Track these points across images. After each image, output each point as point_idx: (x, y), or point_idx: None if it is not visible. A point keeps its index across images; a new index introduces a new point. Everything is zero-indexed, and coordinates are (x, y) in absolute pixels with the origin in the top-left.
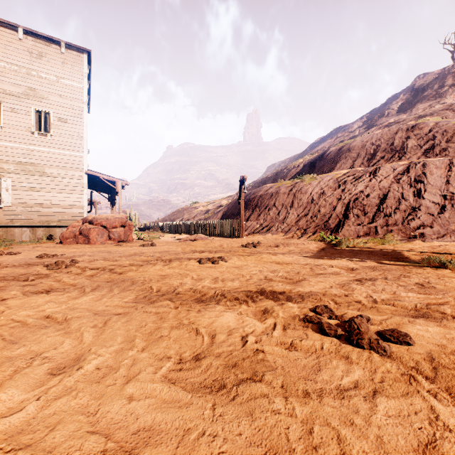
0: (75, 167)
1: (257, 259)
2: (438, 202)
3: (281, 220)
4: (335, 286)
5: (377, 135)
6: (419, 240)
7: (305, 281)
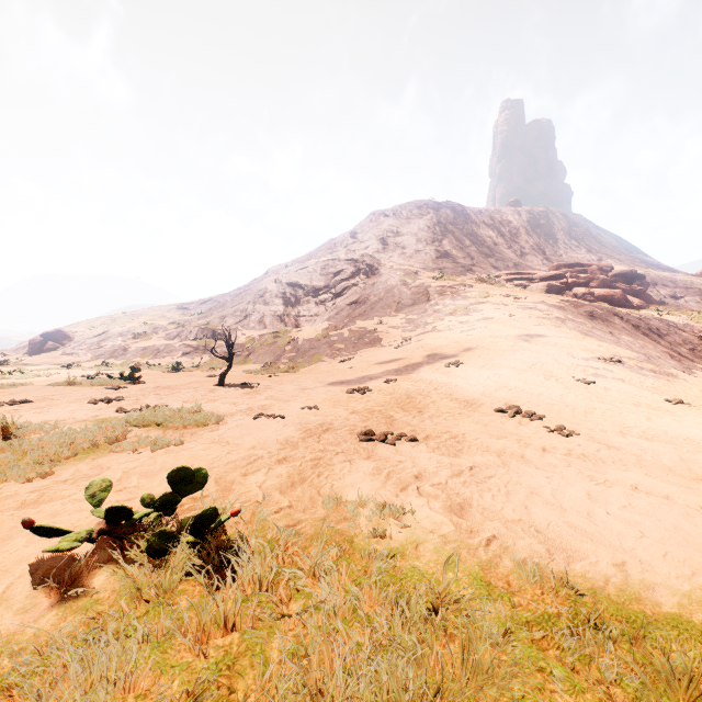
0: None
1: None
2: None
3: None
4: None
5: None
6: None
7: None
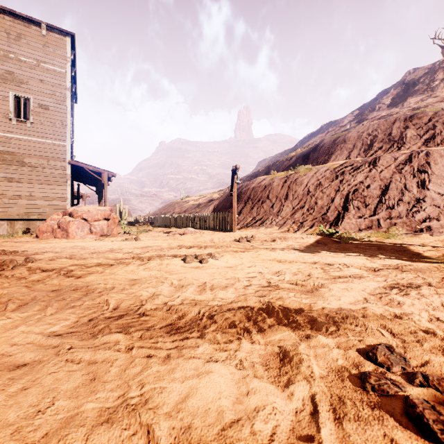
0: (57, 157)
1: (253, 256)
2: (443, 193)
3: (275, 213)
4: (369, 298)
5: (373, 125)
6: (426, 234)
7: (324, 289)
